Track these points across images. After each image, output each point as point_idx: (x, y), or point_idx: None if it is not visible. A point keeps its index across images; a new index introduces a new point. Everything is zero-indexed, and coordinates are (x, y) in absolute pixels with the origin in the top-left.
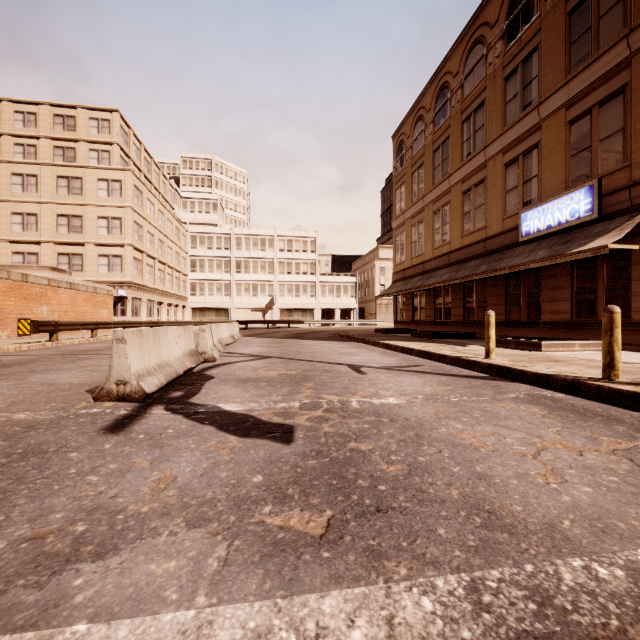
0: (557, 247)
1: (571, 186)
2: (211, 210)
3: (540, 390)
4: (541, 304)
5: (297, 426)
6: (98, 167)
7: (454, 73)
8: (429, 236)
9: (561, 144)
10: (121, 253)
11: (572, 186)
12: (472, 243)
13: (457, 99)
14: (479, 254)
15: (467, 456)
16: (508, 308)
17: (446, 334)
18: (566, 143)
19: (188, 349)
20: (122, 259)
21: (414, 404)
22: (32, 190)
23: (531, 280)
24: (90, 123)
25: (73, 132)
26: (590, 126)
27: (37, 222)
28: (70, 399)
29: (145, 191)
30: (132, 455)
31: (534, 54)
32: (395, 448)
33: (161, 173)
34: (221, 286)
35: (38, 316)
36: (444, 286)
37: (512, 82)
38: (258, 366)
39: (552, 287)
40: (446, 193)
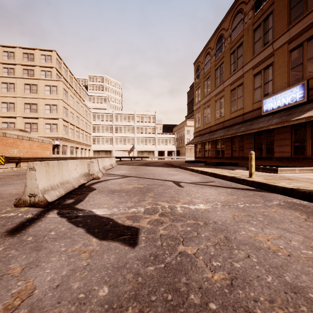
0: (284, 117)
1: (291, 85)
2: (103, 102)
3: (290, 198)
4: (274, 148)
5: (141, 229)
6: (45, 79)
7: (226, 29)
8: (213, 113)
9: (285, 62)
10: (57, 122)
11: (291, 85)
12: (236, 116)
13: (228, 42)
14: (240, 122)
15: (271, 261)
16: (255, 150)
17: (223, 163)
18: (288, 62)
19: (83, 172)
20: (57, 125)
21: (217, 209)
22: (12, 91)
23: (268, 135)
24: (41, 57)
25: (32, 61)
26: (302, 52)
27: (14, 107)
28: (2, 205)
29: (69, 91)
30: (12, 259)
31: (270, 16)
32: (213, 252)
33: (78, 83)
34: (108, 139)
35: (12, 154)
36: (221, 139)
37: (258, 31)
38: (122, 182)
39: (280, 139)
40: (222, 91)
